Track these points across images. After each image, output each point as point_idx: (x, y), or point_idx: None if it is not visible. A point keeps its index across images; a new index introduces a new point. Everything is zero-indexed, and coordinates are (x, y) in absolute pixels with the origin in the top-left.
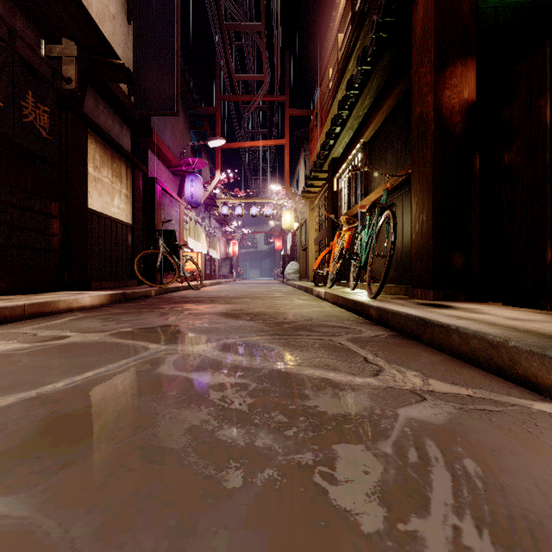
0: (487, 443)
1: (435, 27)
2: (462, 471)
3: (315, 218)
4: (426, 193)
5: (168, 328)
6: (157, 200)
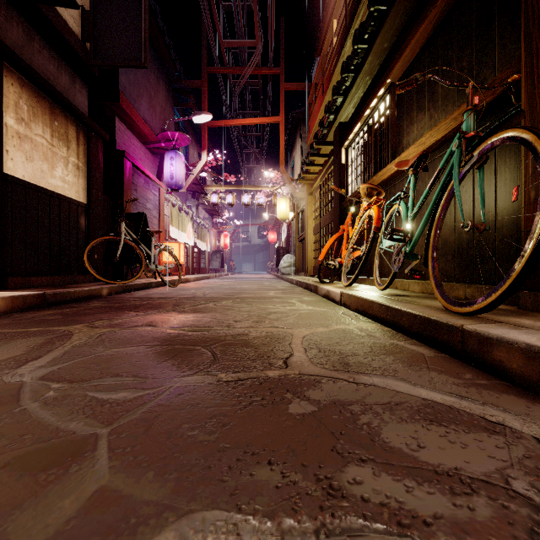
0: None
1: None
2: None
3: (314, 204)
4: None
5: None
6: (126, 178)
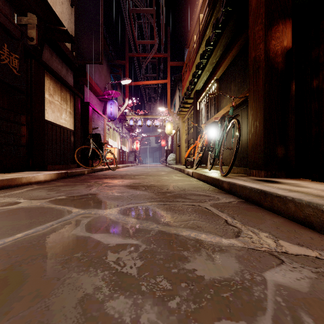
0: None
1: None
2: None
3: (185, 127)
4: (259, 108)
5: (89, 196)
6: (89, 116)
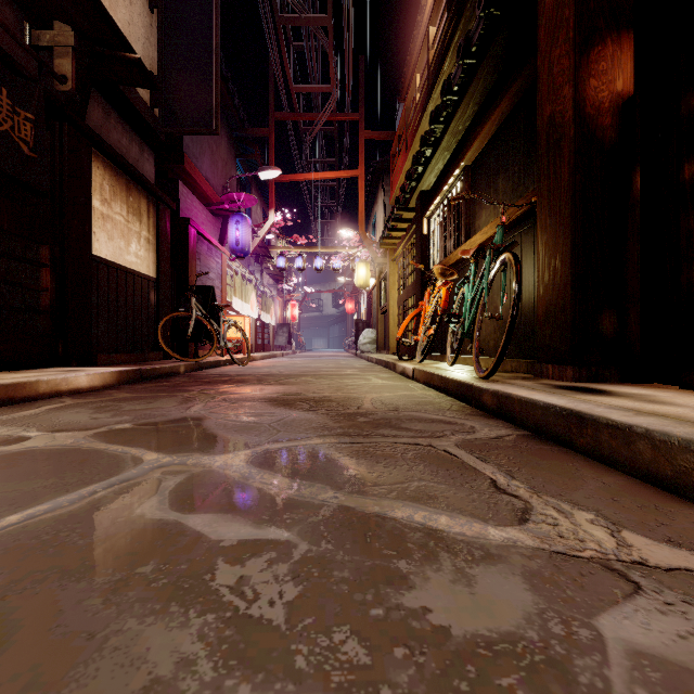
0: None
1: None
2: None
3: (397, 272)
4: (561, 228)
5: (186, 423)
6: (190, 247)
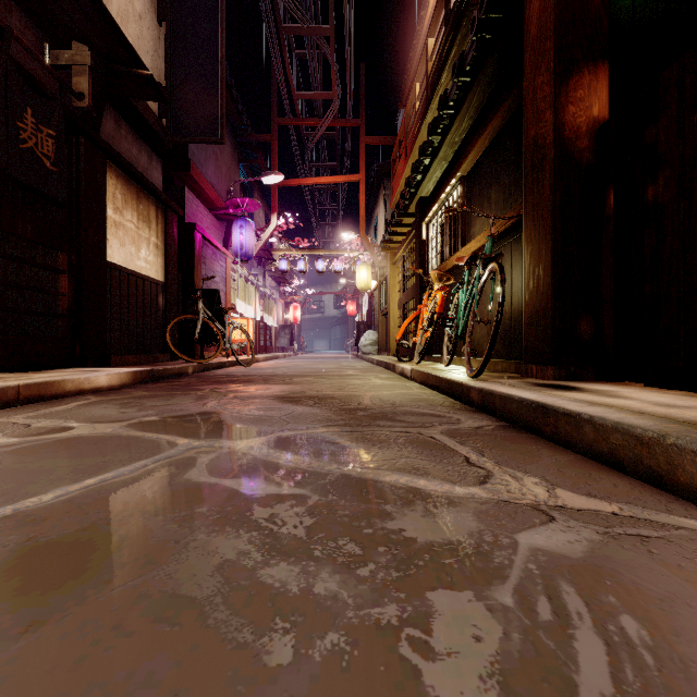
0: (651, 589)
1: (556, 23)
2: (620, 636)
3: (398, 275)
4: (543, 240)
5: (205, 416)
6: (196, 251)
